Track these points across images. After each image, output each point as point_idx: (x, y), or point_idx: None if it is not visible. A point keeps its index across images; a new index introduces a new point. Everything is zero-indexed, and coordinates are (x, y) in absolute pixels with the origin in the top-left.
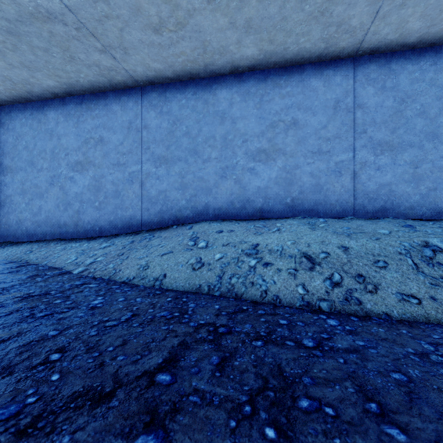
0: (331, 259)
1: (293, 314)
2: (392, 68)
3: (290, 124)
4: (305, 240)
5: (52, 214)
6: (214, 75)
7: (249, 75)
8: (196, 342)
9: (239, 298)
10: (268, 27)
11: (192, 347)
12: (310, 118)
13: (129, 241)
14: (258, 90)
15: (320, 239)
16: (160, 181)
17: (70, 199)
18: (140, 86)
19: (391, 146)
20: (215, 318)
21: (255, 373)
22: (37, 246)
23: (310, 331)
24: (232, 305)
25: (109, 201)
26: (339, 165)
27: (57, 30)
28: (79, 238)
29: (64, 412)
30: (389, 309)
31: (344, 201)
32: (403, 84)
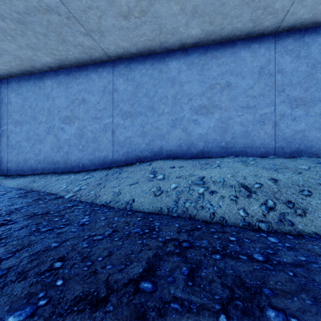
0: (264, 188)
1: (238, 232)
2: (305, 41)
3: (224, 86)
4: (241, 174)
5: (49, 155)
6: (166, 50)
7: (193, 49)
8: (166, 254)
9: (192, 218)
10: (210, 11)
11: (164, 259)
12: (240, 81)
13: (104, 174)
14: (200, 61)
15: (253, 173)
16: (127, 130)
17: (61, 143)
18: (112, 60)
19: (304, 101)
20: (177, 234)
21: (221, 283)
22: (38, 178)
23: (257, 247)
24: (188, 224)
25: (89, 145)
26: (263, 116)
27: (53, 19)
28: (67, 172)
29: (69, 314)
30: (318, 229)
31: (267, 144)
32: (314, 53)
